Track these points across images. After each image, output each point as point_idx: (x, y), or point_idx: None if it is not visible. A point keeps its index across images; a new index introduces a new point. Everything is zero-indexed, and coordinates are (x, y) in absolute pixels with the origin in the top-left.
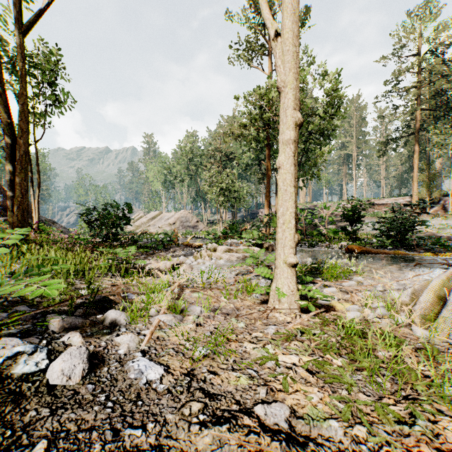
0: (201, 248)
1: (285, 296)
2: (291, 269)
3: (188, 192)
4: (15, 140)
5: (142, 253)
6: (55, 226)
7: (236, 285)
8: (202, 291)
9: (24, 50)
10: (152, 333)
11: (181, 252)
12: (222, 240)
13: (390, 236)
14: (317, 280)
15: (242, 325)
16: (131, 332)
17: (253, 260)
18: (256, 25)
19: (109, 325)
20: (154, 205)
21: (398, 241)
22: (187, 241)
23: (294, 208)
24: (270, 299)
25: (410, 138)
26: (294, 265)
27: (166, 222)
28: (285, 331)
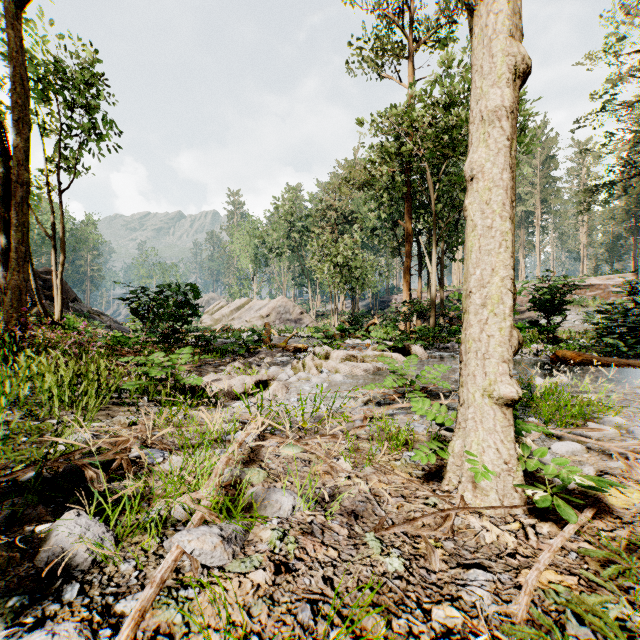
0: (305, 353)
1: (491, 474)
2: (503, 411)
3: (288, 271)
4: (11, 180)
5: (214, 360)
6: (100, 319)
7: (366, 427)
8: (300, 444)
9: (16, 30)
10: (142, 616)
11: (273, 359)
12: (338, 340)
13: (623, 335)
14: (530, 421)
15: (397, 567)
16: (86, 605)
17: (399, 380)
18: (389, 14)
19: (44, 568)
20: (241, 291)
21: (639, 344)
22: (284, 341)
23: (510, 269)
24: (447, 472)
25: (631, 182)
26: (511, 401)
27: (256, 313)
28: (524, 602)
